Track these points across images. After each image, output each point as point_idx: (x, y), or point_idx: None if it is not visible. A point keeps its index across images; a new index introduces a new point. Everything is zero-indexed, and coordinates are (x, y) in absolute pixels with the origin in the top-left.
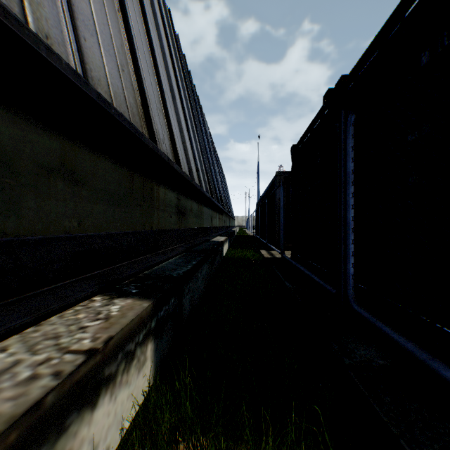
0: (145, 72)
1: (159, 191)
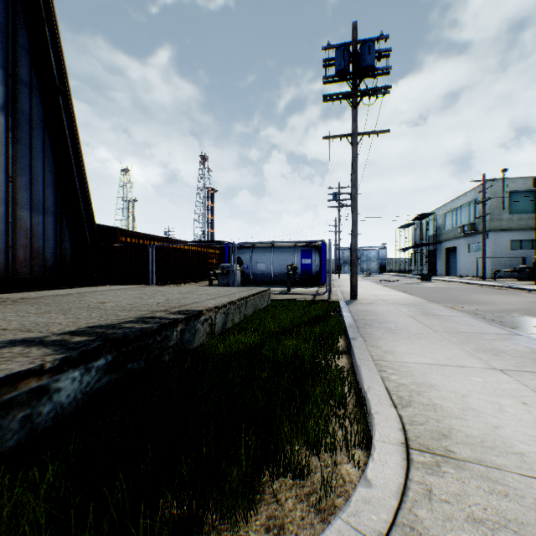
0: None
1: None
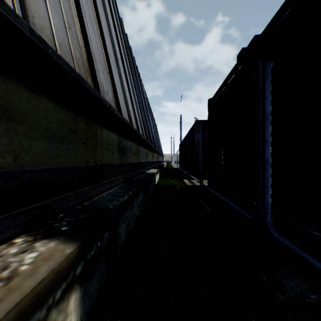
0: (92, 36)
1: (103, 132)
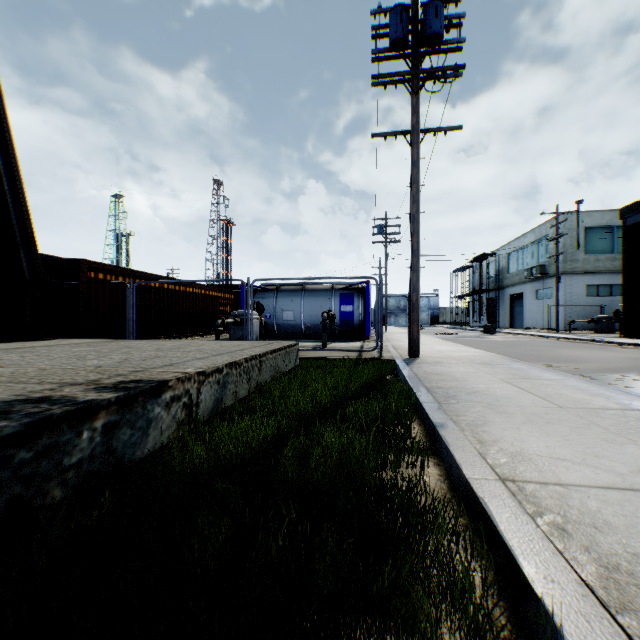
0: None
1: None
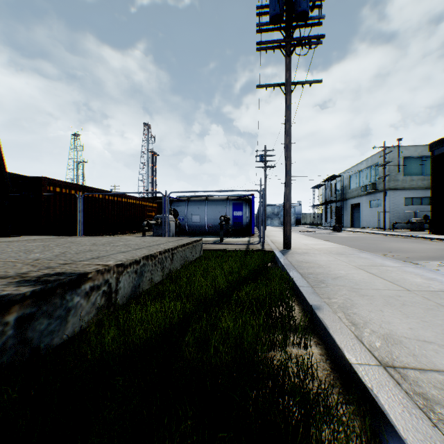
0: None
1: None
